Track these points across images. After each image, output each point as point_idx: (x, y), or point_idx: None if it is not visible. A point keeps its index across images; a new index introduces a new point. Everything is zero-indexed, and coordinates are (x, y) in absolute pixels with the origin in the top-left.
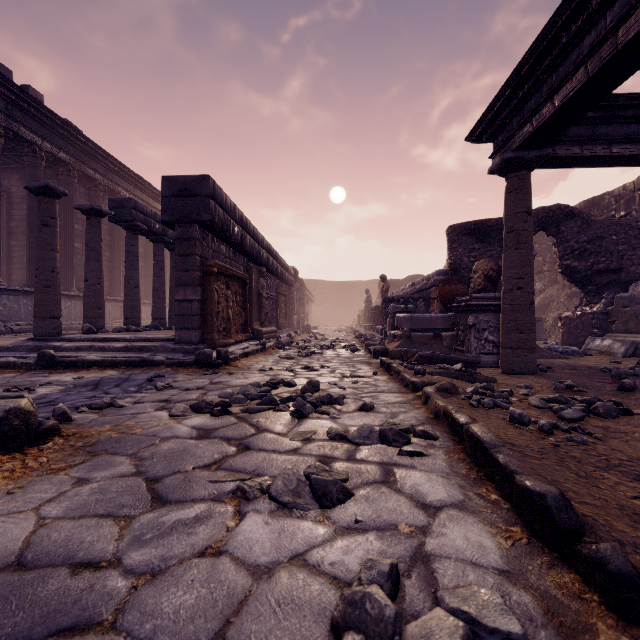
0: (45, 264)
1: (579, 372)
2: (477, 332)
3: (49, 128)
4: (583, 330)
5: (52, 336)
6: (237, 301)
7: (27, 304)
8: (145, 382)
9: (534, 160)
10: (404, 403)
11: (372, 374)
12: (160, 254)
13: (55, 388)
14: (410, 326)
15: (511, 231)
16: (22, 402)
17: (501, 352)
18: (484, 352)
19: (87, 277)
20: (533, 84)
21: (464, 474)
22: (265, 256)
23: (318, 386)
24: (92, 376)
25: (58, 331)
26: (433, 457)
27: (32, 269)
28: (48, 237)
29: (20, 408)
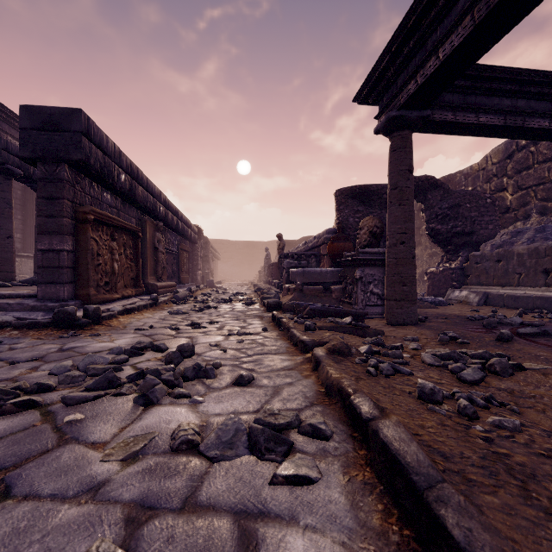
0: None
1: (451, 321)
2: (363, 285)
3: None
4: (445, 283)
5: None
6: (126, 254)
7: None
8: None
9: (416, 120)
10: (291, 369)
11: (262, 330)
12: None
13: None
14: (302, 280)
15: (395, 188)
16: None
17: (386, 304)
18: (370, 304)
19: None
20: (418, 39)
21: (378, 529)
22: (163, 211)
23: (191, 351)
24: None
25: None
26: (325, 482)
27: None
28: None
29: None
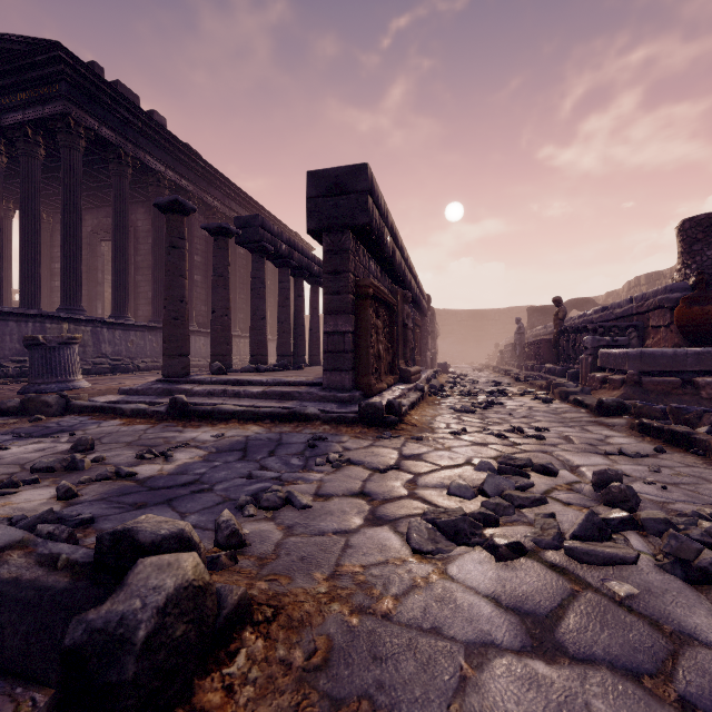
0: (174, 293)
1: None
2: None
3: (171, 155)
4: None
5: (181, 377)
6: (385, 333)
7: (152, 340)
8: (306, 448)
9: None
10: None
11: (653, 450)
12: (285, 280)
13: (195, 453)
14: (639, 367)
15: None
16: (188, 566)
17: None
18: None
19: (214, 308)
20: None
21: None
22: (408, 277)
23: (622, 482)
24: (234, 434)
25: (187, 371)
26: None
27: (156, 304)
28: (177, 261)
29: (185, 584)
